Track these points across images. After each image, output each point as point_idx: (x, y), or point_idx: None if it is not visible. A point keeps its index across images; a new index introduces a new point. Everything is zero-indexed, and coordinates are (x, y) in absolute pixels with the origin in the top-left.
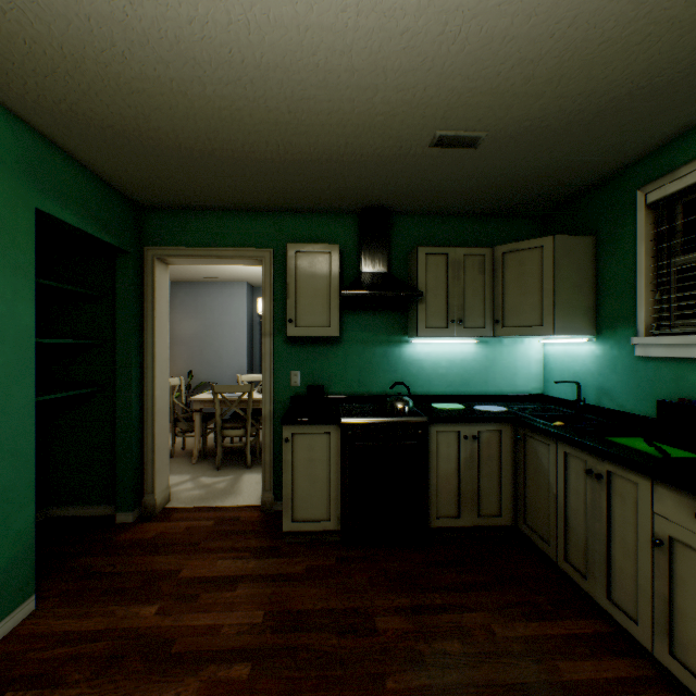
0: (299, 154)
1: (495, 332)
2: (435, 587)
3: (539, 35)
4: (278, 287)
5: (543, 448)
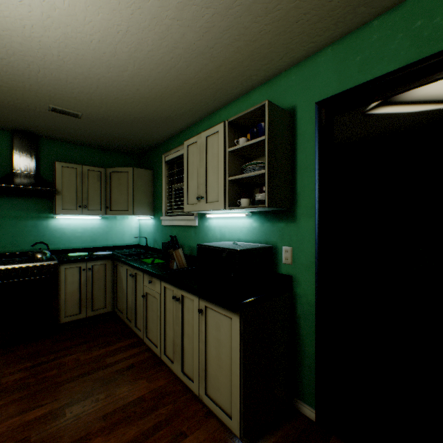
0: None
1: (107, 213)
2: (54, 352)
3: (85, 86)
4: None
5: (122, 269)
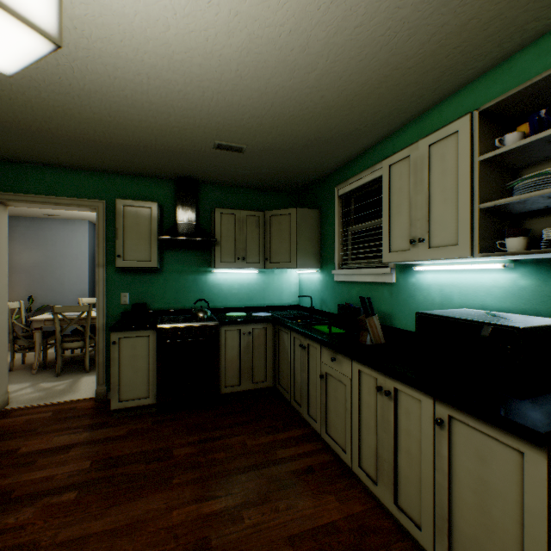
0: (122, 140)
1: (266, 265)
2: (218, 427)
3: (258, 107)
4: (111, 230)
5: (286, 336)
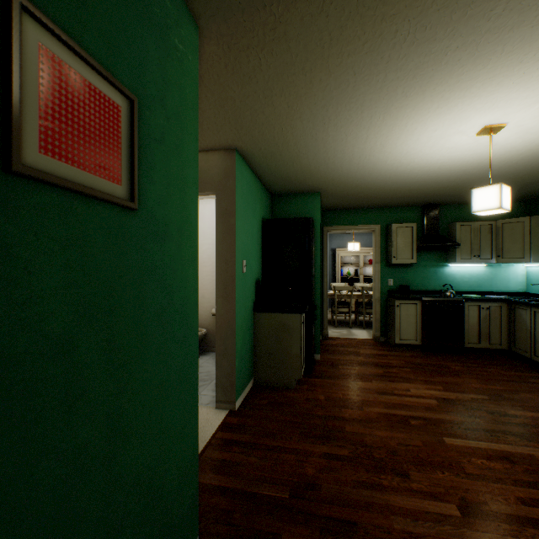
0: (410, 194)
1: (497, 261)
2: (471, 363)
3: (519, 170)
4: (382, 241)
5: (523, 312)
